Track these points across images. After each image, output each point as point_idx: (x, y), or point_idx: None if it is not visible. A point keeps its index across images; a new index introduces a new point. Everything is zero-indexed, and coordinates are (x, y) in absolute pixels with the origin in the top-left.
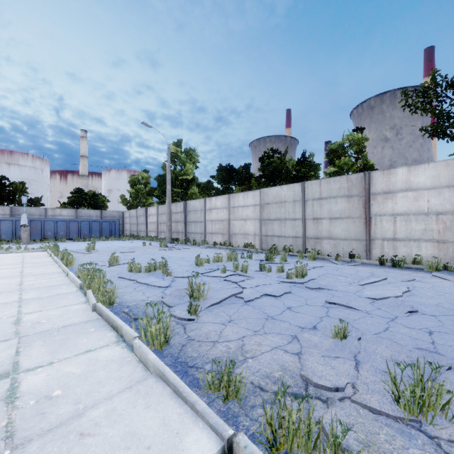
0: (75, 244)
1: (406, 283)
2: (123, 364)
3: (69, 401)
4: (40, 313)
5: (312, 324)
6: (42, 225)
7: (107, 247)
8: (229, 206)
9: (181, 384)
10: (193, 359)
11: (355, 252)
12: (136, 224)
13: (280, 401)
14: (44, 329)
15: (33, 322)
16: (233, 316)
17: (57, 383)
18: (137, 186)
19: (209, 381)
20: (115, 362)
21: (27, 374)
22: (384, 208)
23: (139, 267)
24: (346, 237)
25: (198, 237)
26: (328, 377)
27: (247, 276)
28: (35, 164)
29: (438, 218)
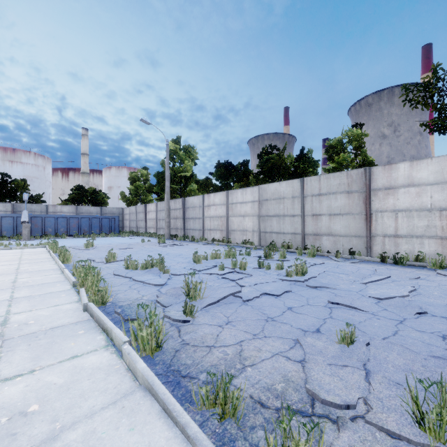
0: (75, 240)
1: (411, 281)
2: (110, 372)
3: (45, 419)
4: (29, 313)
5: (315, 327)
6: (43, 221)
7: (106, 244)
8: (227, 202)
9: (172, 400)
10: (186, 367)
11: (355, 248)
12: (136, 220)
13: (285, 429)
14: (30, 331)
15: (21, 323)
16: (230, 317)
17: (36, 395)
18: (137, 183)
19: (204, 395)
20: (102, 371)
21: (4, 385)
22: (385, 204)
23: (135, 264)
24: (346, 233)
25: (197, 234)
26: (336, 390)
27: (245, 273)
28: (37, 162)
29: (441, 214)
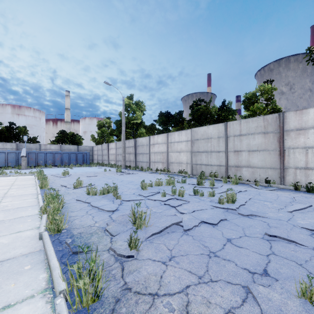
0: (57, 169)
1: None
2: None
3: None
4: None
5: (261, 267)
6: (36, 156)
7: (78, 172)
8: (167, 141)
9: None
10: None
11: (270, 178)
12: (101, 155)
13: None
14: None
15: None
16: (173, 250)
17: None
18: (103, 129)
19: None
20: None
21: None
22: (296, 142)
23: (95, 191)
24: (262, 166)
25: (145, 165)
26: None
27: (183, 200)
28: (35, 115)
29: None
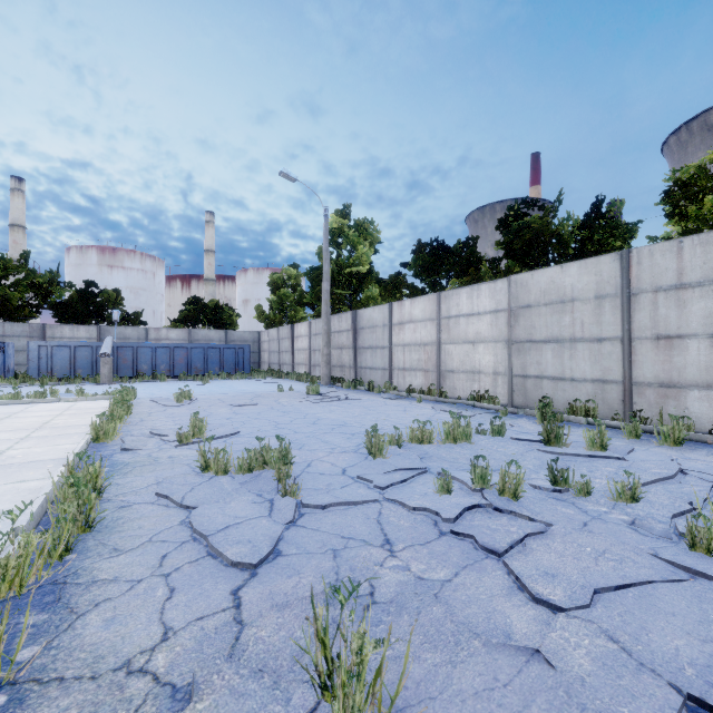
0: (176, 385)
1: None
2: None
3: None
4: None
5: None
6: (135, 354)
7: (218, 393)
8: (438, 315)
9: None
10: None
11: None
12: (278, 352)
13: None
14: None
15: None
16: None
17: None
18: (281, 291)
19: None
20: None
21: None
22: None
23: (224, 460)
24: None
25: (379, 377)
26: None
27: (523, 515)
28: (145, 266)
29: None
